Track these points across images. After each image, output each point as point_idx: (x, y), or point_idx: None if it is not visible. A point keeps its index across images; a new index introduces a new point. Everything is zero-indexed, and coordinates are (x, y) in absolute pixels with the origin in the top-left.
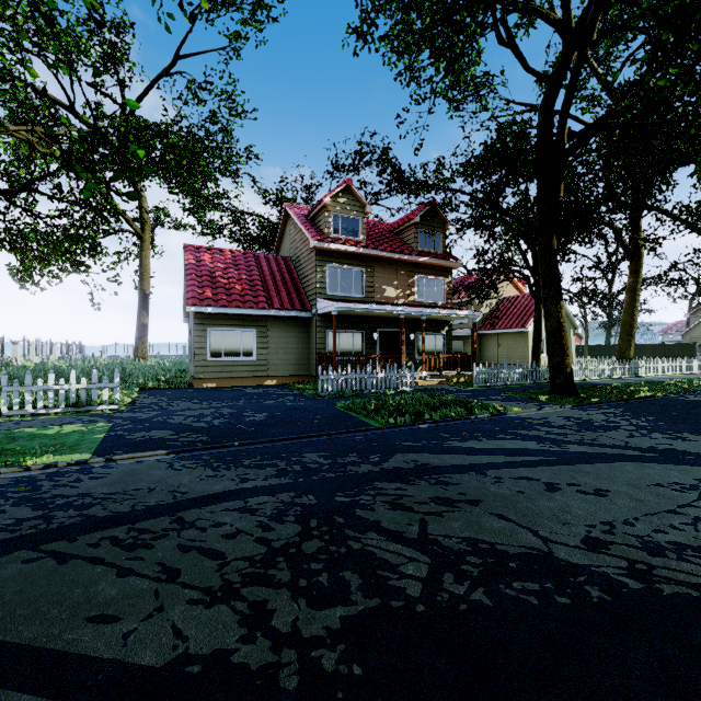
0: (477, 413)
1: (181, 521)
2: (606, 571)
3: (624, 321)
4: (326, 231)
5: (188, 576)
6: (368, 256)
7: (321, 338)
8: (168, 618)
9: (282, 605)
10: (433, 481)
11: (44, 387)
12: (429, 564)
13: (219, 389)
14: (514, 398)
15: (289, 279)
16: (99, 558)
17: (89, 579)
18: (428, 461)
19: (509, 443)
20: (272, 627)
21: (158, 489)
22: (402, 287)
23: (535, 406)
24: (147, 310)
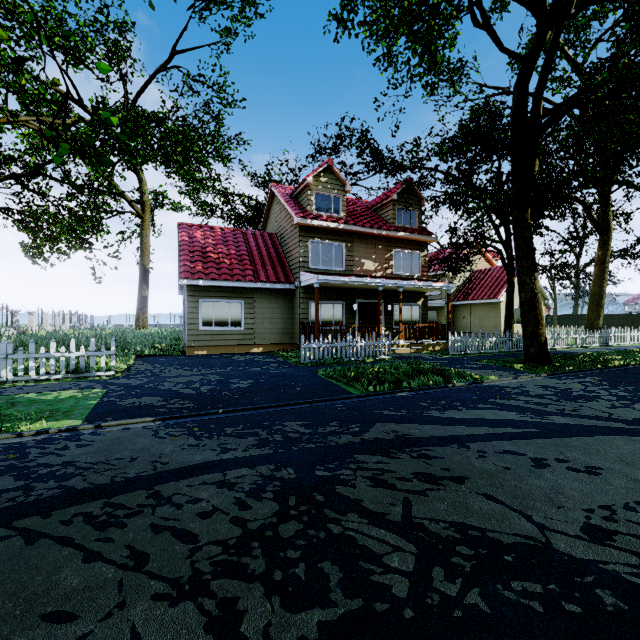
0: (454, 381)
1: (157, 496)
2: (616, 569)
3: (593, 292)
4: (309, 209)
5: (157, 563)
6: (348, 232)
7: (304, 309)
8: (128, 618)
9: (253, 604)
10: (414, 454)
11: (46, 354)
12: (416, 555)
13: (209, 356)
14: (489, 366)
15: (274, 254)
16: (68, 538)
17: (53, 565)
18: (409, 432)
19: (489, 413)
20: (241, 634)
21: (140, 458)
22: (380, 261)
23: (510, 375)
24: (147, 283)
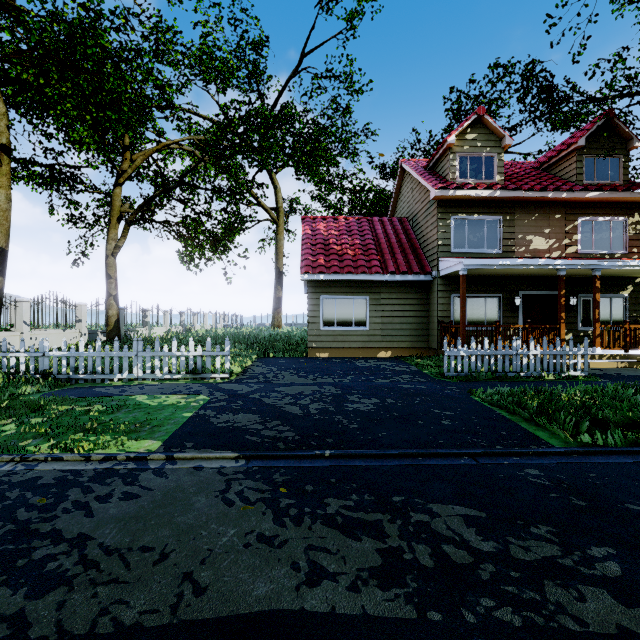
0: None
1: None
2: None
3: None
4: (450, 177)
5: None
6: (506, 201)
7: (444, 305)
8: None
9: None
10: None
11: (168, 353)
12: None
13: (330, 360)
14: None
15: (405, 240)
16: None
17: None
18: None
19: None
20: None
21: (172, 557)
22: (557, 236)
23: None
24: (281, 285)
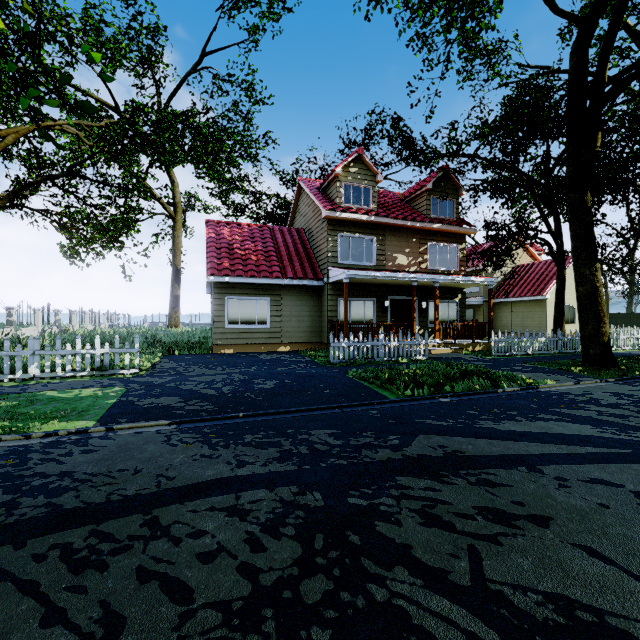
0: (504, 386)
1: (154, 524)
2: None
3: None
4: (338, 201)
5: (132, 636)
6: (379, 225)
7: (332, 306)
8: None
9: None
10: (472, 479)
11: (72, 351)
12: None
13: (235, 355)
14: (541, 369)
15: (302, 250)
16: (34, 582)
17: (1, 627)
18: (460, 448)
19: (557, 425)
20: None
21: (144, 470)
22: (414, 255)
23: (569, 379)
24: (179, 283)
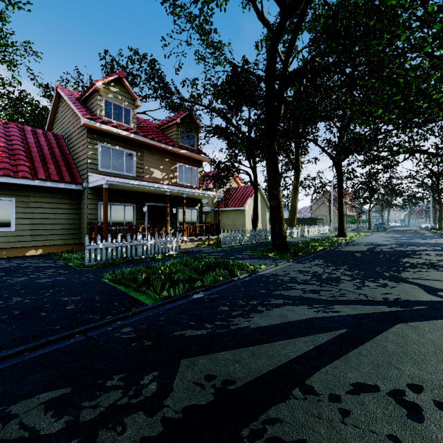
0: (238, 274)
1: None
2: None
3: (292, 204)
4: (98, 113)
5: None
6: (138, 142)
7: (93, 210)
8: None
9: None
10: None
11: None
12: None
13: None
14: (253, 256)
15: (59, 154)
16: None
17: None
18: (229, 373)
19: (288, 311)
20: None
21: None
22: (167, 171)
23: (271, 262)
24: None
